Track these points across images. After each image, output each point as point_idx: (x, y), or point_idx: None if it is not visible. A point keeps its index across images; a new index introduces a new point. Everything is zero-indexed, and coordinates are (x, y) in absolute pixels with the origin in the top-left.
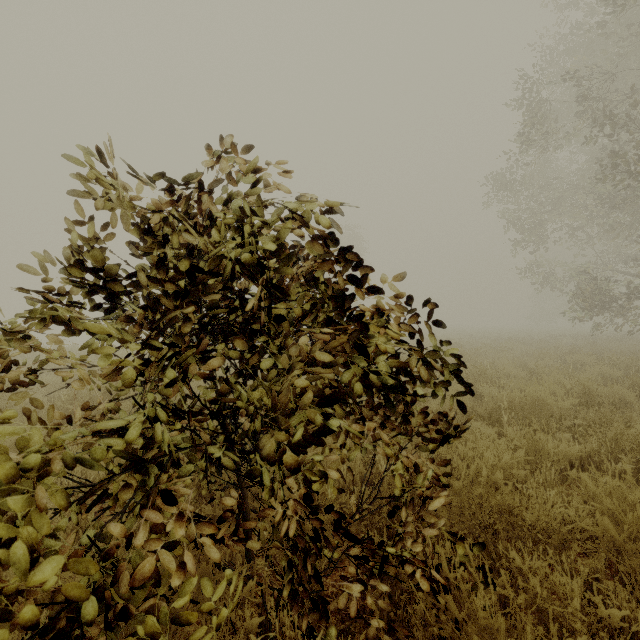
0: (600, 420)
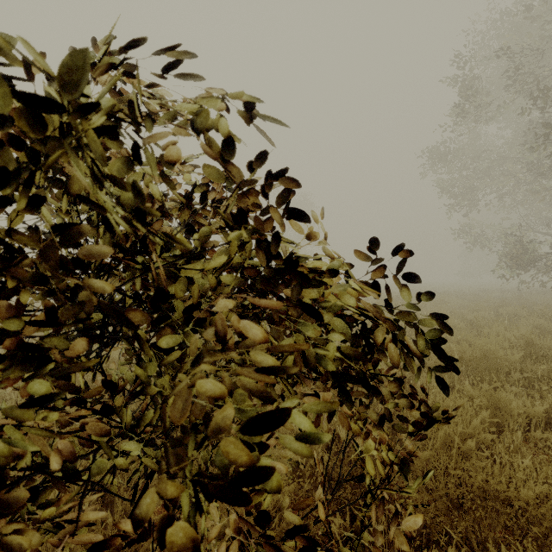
0: (549, 373)
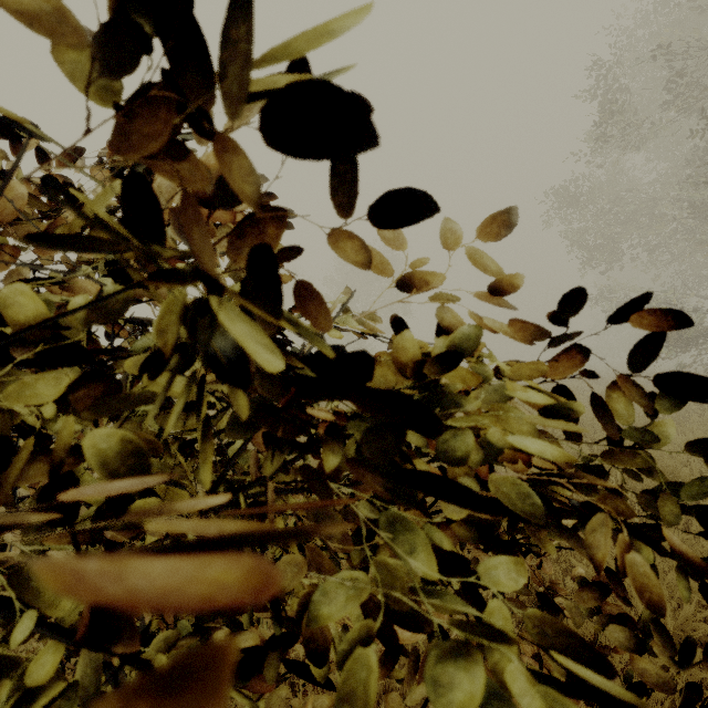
0: None
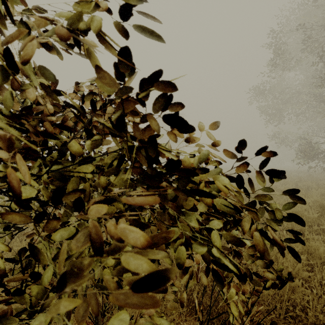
0: None
